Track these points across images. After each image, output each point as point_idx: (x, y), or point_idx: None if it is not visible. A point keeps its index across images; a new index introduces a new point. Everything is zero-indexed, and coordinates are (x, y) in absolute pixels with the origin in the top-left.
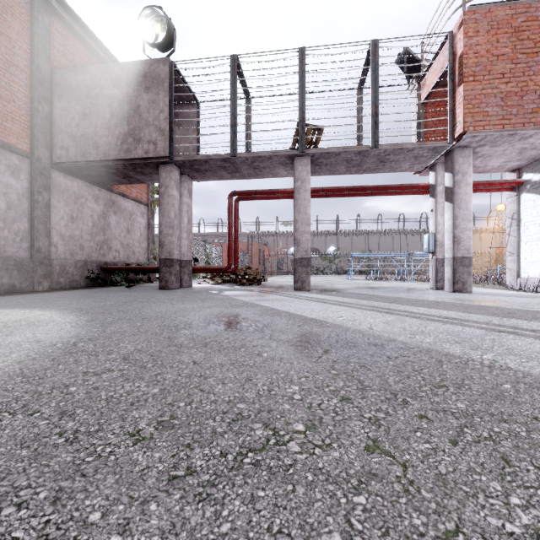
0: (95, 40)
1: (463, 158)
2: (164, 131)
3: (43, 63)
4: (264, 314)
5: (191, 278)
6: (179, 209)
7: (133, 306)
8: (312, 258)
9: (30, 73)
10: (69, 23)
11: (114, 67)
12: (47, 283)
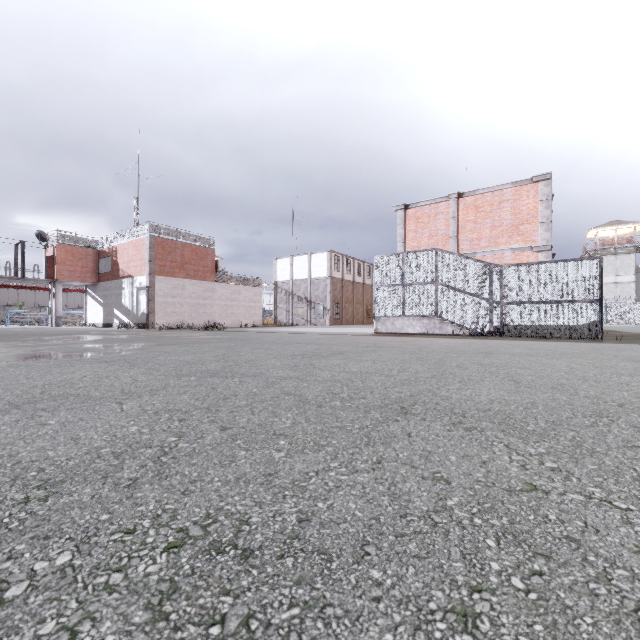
0: None
1: (59, 285)
2: None
3: None
4: None
5: None
6: None
7: None
8: None
9: None
10: None
11: None
12: None
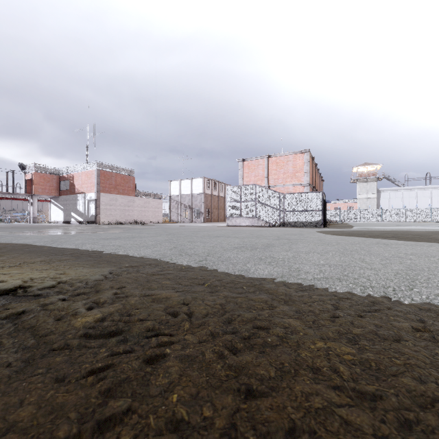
0: None
1: (35, 197)
2: None
3: None
4: None
5: None
6: None
7: None
8: None
9: None
10: None
11: None
12: None
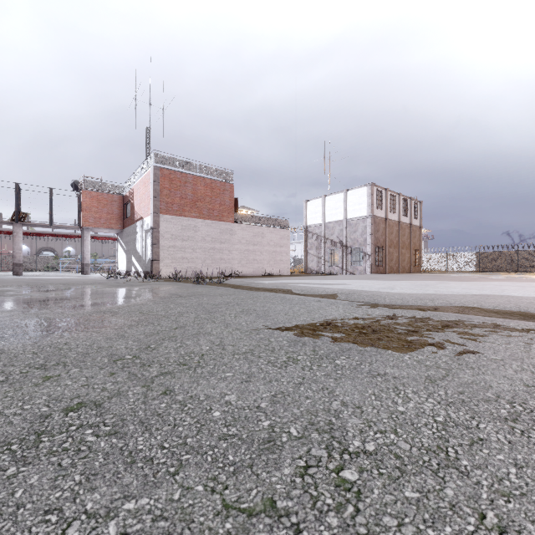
0: None
1: (87, 232)
2: None
3: None
4: (0, 278)
5: None
6: None
7: None
8: (46, 257)
9: None
10: None
11: None
12: None
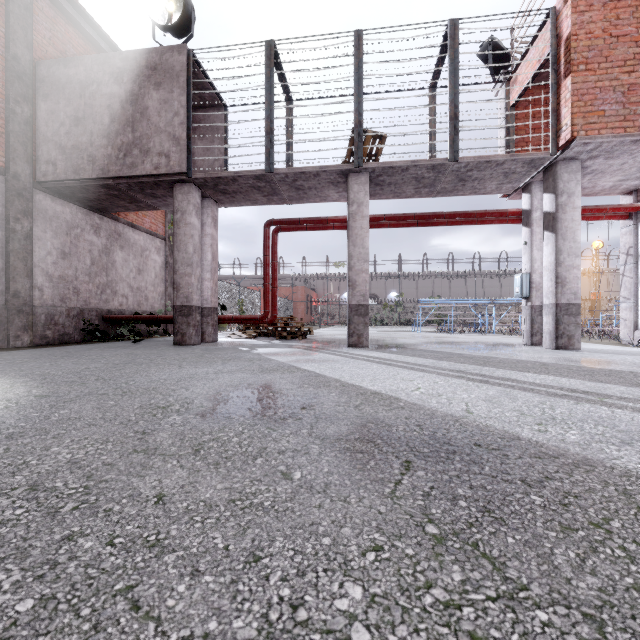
0: (94, 25)
1: (569, 173)
2: (179, 139)
3: (22, 52)
4: (305, 384)
5: (216, 331)
6: (200, 242)
7: (124, 371)
8: (370, 306)
9: (5, 64)
10: (58, 1)
11: (115, 57)
12: (28, 337)
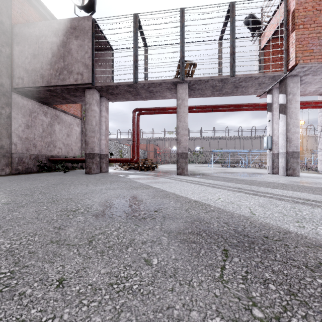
0: (43, 7)
1: (293, 83)
2: (88, 65)
3: (5, 19)
4: (155, 196)
5: (107, 166)
6: (99, 120)
7: (56, 188)
8: None
9: None
10: None
11: (54, 22)
12: (8, 169)
